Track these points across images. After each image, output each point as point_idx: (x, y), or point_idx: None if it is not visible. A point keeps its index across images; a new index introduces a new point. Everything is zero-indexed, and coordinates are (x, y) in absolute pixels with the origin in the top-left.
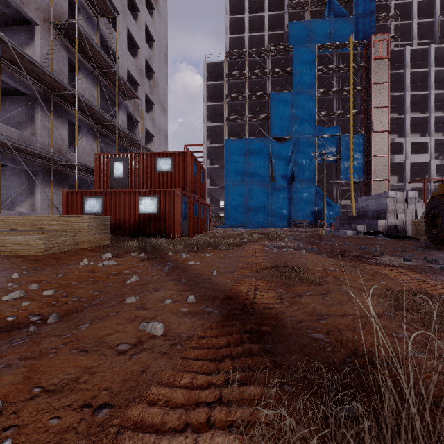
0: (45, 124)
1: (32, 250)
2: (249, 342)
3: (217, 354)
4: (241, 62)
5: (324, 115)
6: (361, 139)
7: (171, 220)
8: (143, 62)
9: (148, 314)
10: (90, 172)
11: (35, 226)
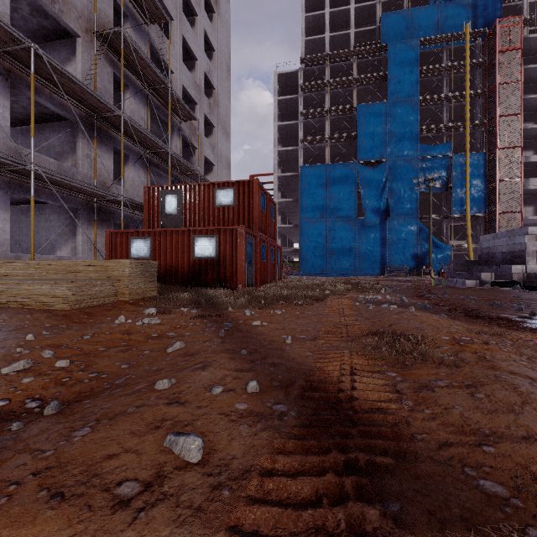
0: (87, 153)
1: (59, 303)
2: (356, 493)
3: (296, 524)
4: (321, 70)
5: (429, 130)
6: (482, 159)
7: (232, 266)
8: (202, 76)
9: (183, 414)
10: (139, 209)
11: (68, 273)
